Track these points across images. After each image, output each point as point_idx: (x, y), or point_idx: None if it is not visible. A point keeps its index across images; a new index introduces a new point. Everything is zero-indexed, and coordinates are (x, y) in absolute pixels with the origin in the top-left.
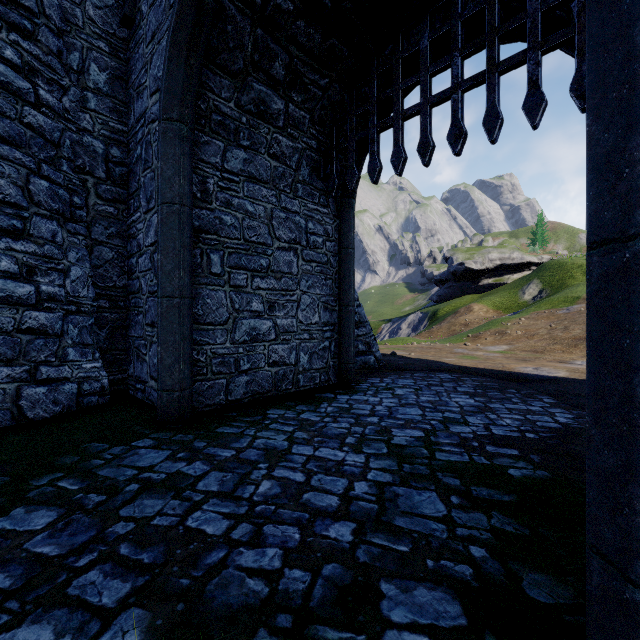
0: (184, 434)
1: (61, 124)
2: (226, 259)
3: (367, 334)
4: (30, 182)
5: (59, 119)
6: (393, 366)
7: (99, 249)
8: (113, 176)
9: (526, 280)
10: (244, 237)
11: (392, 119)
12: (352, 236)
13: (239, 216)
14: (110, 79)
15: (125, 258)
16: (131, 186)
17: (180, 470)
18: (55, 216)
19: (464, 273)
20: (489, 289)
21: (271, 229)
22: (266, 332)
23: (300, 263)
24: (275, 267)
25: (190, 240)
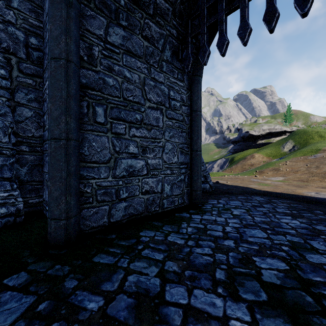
0: (61, 265)
1: None
2: (108, 112)
3: (204, 170)
4: None
5: None
6: (221, 191)
7: (21, 109)
8: (32, 58)
9: (284, 140)
10: (123, 96)
11: (239, 0)
12: (199, 103)
13: (119, 79)
14: None
15: (41, 116)
16: (44, 64)
17: None
18: None
19: (248, 137)
20: (262, 146)
21: (144, 92)
22: (140, 169)
23: (164, 119)
24: (146, 121)
25: (76, 92)
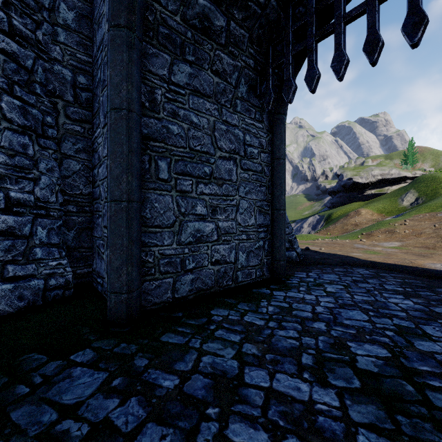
0: (127, 343)
1: (34, 53)
2: (173, 166)
3: (289, 233)
4: (2, 100)
5: (32, 48)
6: (312, 260)
7: (68, 162)
8: (80, 100)
9: (404, 190)
10: (189, 146)
11: (333, 25)
12: (283, 148)
13: (185, 126)
14: (77, 17)
15: (90, 170)
16: (94, 107)
17: (108, 417)
18: (27, 132)
19: (352, 186)
20: (372, 198)
21: (213, 140)
22: (209, 234)
23: (239, 171)
24: (217, 174)
25: (138, 146)
